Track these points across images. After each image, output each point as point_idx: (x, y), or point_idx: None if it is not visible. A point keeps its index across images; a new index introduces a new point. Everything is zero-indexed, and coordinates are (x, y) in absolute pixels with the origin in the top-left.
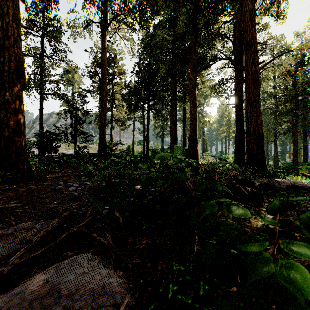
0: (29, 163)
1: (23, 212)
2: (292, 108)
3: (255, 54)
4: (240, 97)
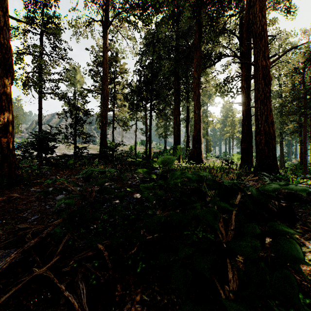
0: (18, 166)
1: None
2: (299, 107)
3: (266, 47)
4: (248, 94)
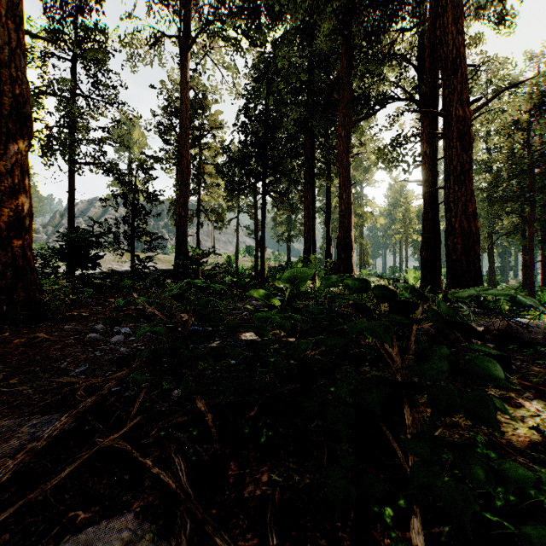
0: (40, 288)
1: (4, 393)
2: (522, 189)
3: (463, 85)
4: (432, 166)
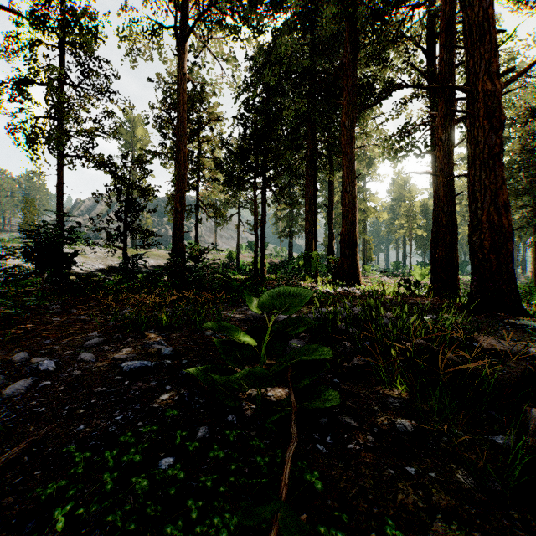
0: None
1: None
2: (535, 182)
3: (493, 53)
4: (448, 153)
